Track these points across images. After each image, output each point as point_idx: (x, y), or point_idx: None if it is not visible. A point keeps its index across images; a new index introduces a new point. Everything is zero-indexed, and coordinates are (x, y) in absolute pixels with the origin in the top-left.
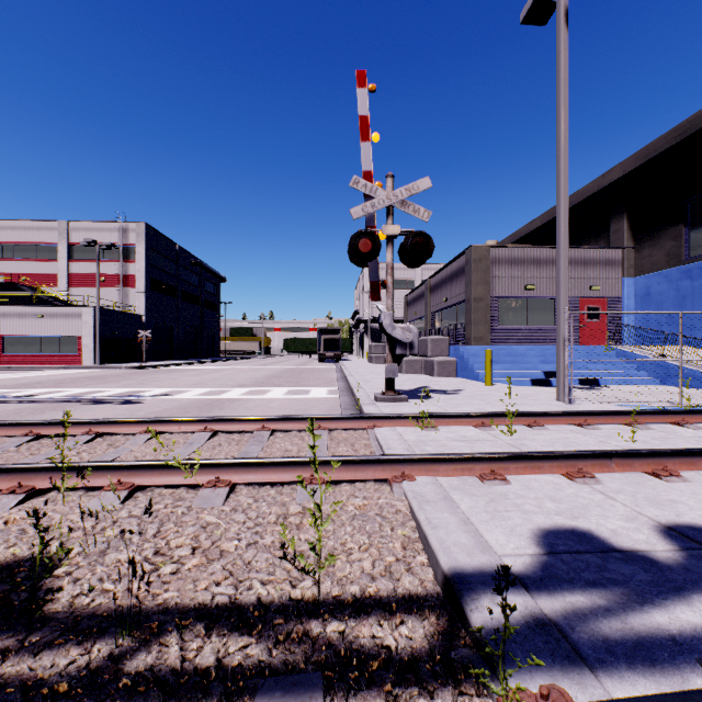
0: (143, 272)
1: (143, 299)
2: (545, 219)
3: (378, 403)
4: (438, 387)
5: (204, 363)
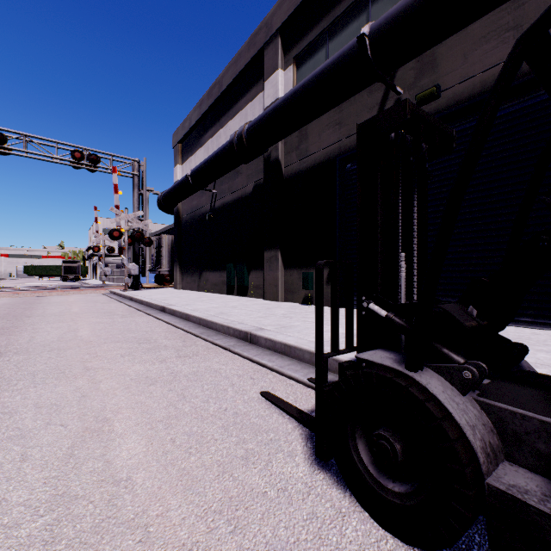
0: None
1: None
2: None
3: None
4: None
5: None
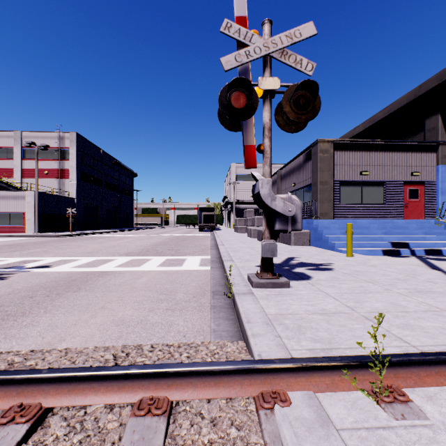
0: (74, 167)
1: (74, 187)
2: (367, 125)
3: (255, 289)
4: (304, 259)
5: (118, 232)
